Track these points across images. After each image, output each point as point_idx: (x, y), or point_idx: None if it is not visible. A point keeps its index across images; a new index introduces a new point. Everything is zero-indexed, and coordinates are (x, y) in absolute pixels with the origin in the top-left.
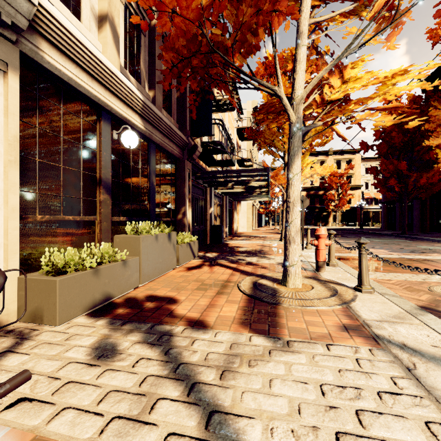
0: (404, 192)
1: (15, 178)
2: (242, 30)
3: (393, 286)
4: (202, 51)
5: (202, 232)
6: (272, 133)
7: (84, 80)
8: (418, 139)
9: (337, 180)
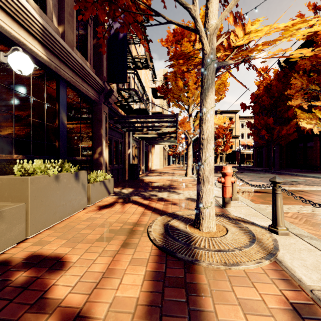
0: (270, 140)
1: None
2: None
3: (294, 221)
4: None
5: (122, 170)
6: (179, 89)
7: None
8: (280, 102)
9: (223, 132)
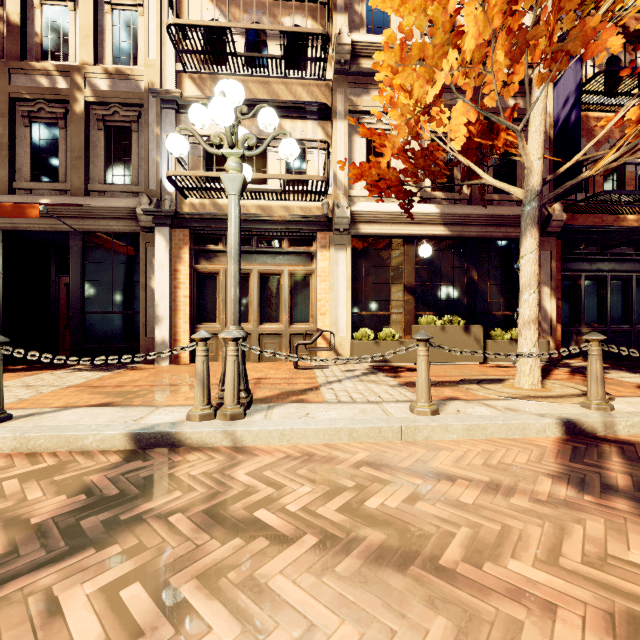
0: None
1: (349, 295)
2: (426, 169)
3: None
4: (474, 147)
5: None
6: None
7: (385, 228)
8: None
9: None
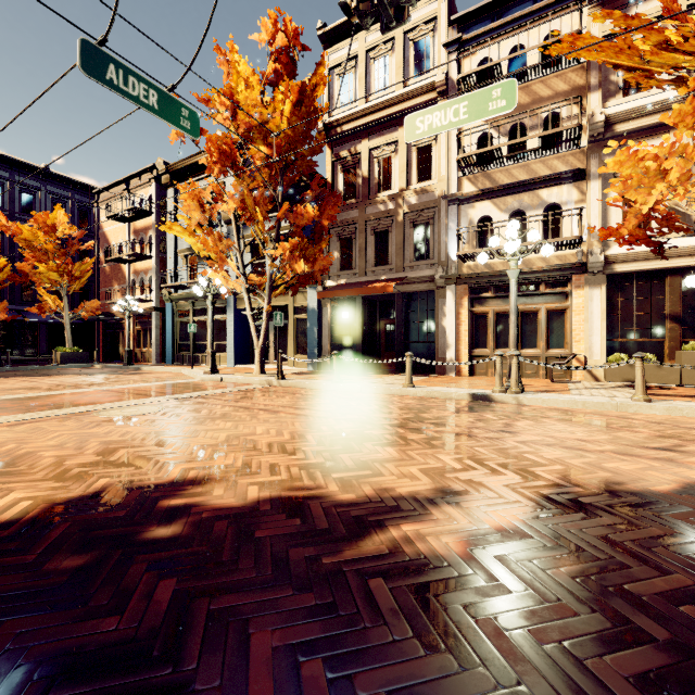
0: None
1: (604, 325)
2: (670, 227)
3: None
4: None
5: None
6: None
7: (643, 265)
8: None
9: None
